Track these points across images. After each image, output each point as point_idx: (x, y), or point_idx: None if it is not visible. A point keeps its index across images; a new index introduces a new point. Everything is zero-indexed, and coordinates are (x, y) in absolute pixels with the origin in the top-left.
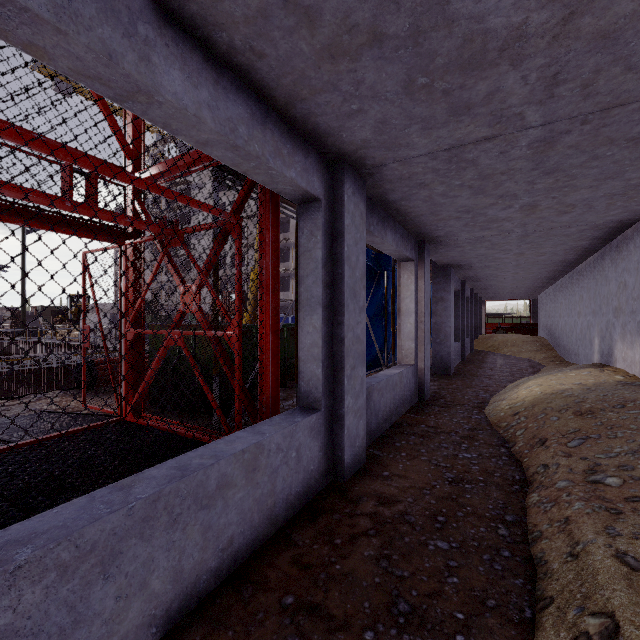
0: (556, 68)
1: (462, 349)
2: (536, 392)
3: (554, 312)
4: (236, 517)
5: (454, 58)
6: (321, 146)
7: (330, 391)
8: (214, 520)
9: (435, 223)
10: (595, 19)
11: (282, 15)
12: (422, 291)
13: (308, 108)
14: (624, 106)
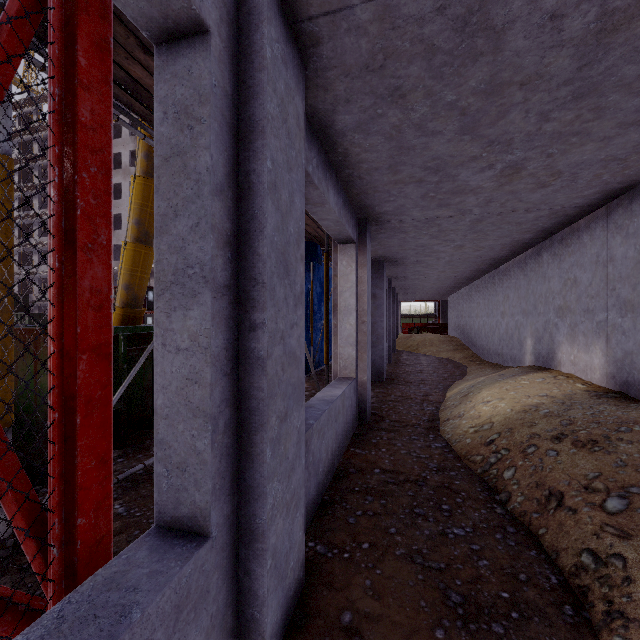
0: None
1: (389, 351)
2: (504, 409)
3: (469, 312)
4: None
5: None
6: None
7: (234, 478)
8: None
9: (388, 188)
10: None
11: None
12: (364, 283)
13: None
14: None
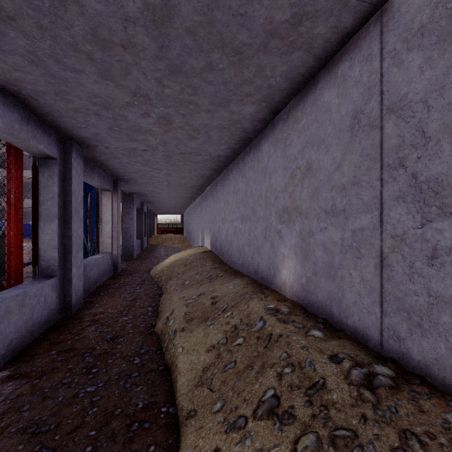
0: (165, 140)
1: (142, 244)
2: (172, 259)
3: (189, 222)
4: (14, 329)
5: (130, 128)
6: (59, 131)
7: (62, 266)
8: (3, 330)
9: (124, 173)
10: (173, 134)
11: (54, 95)
12: (116, 209)
13: (56, 119)
14: (189, 154)
